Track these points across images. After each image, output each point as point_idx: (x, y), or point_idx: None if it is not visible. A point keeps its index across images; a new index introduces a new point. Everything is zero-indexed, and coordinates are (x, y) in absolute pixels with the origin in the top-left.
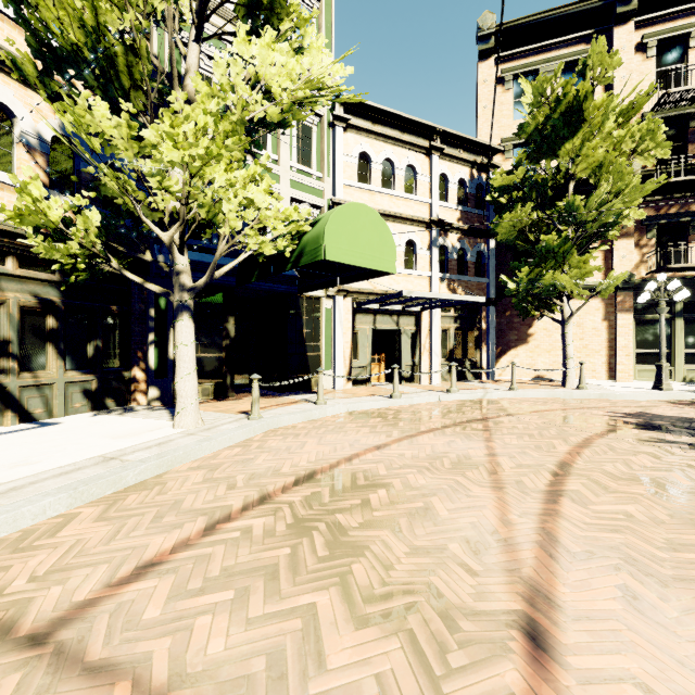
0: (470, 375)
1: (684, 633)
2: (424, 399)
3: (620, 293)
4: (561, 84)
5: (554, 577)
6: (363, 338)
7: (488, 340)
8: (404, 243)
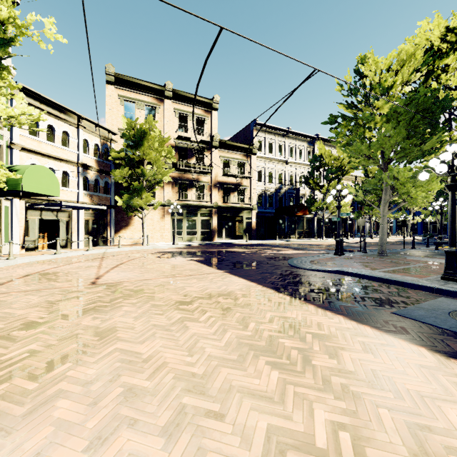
0: (102, 243)
1: (123, 274)
2: (74, 254)
3: (166, 207)
4: (139, 124)
5: (105, 274)
6: (33, 224)
7: (111, 225)
8: (61, 173)
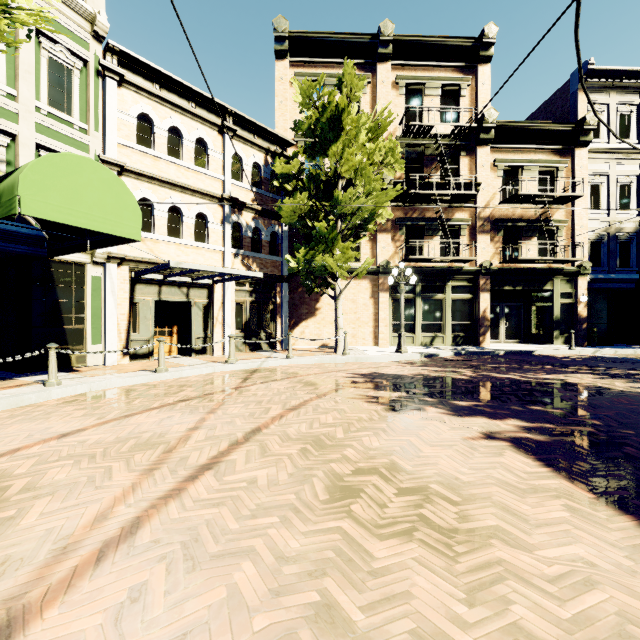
0: (266, 345)
1: None
2: (195, 371)
3: (381, 277)
4: (326, 93)
5: (64, 593)
6: (145, 309)
7: (282, 313)
8: (194, 216)
